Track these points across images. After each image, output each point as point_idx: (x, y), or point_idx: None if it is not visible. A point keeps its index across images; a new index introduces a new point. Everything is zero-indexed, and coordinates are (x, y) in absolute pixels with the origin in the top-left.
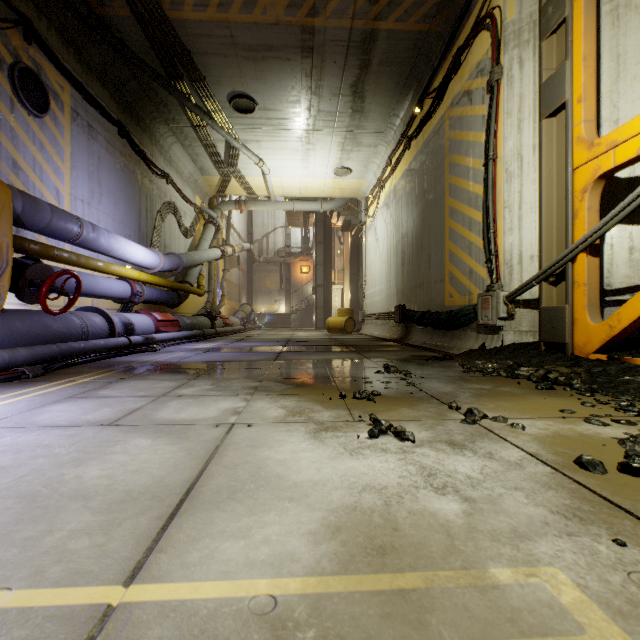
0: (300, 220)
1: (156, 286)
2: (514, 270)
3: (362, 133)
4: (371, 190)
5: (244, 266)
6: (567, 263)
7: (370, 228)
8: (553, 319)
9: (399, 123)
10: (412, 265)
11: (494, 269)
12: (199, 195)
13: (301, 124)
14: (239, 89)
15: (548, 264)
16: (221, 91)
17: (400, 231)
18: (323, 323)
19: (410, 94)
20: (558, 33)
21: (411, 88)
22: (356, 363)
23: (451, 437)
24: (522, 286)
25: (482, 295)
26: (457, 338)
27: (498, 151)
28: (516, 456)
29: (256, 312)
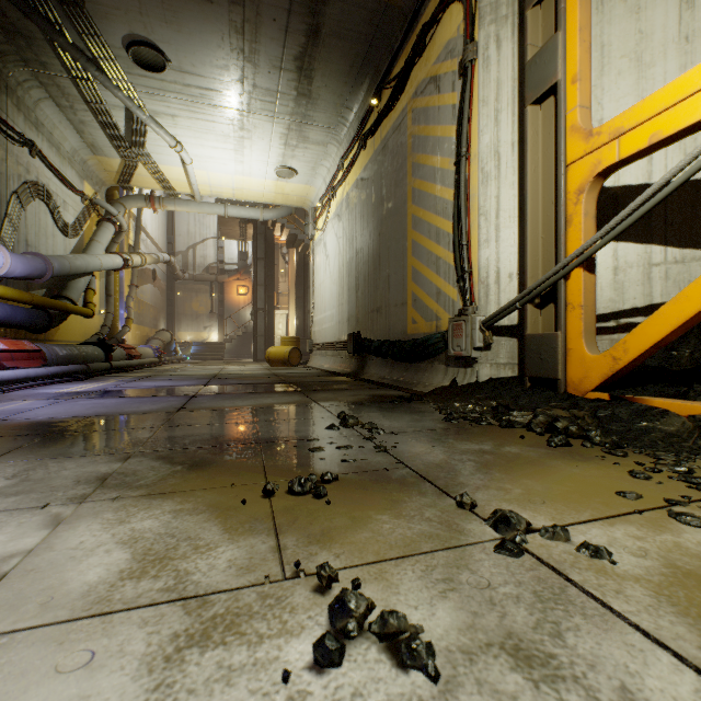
0: (236, 230)
1: (9, 301)
2: (491, 290)
3: (310, 125)
4: (320, 199)
5: (163, 283)
6: (559, 280)
7: (319, 243)
8: (542, 349)
9: (353, 118)
10: (368, 286)
11: (468, 289)
12: (90, 182)
13: (232, 101)
14: (140, 32)
15: (536, 282)
16: (112, 30)
17: (354, 246)
18: (264, 354)
19: (366, 83)
20: (545, 3)
21: (367, 75)
22: (300, 411)
23: (505, 620)
24: (503, 309)
25: (454, 320)
26: (422, 372)
27: (472, 147)
28: (692, 698)
29: (179, 341)
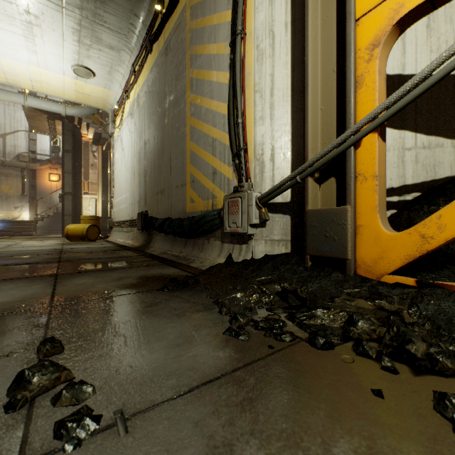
0: (45, 125)
1: None
2: (266, 167)
3: (101, 26)
4: (118, 102)
5: None
6: (349, 148)
7: (117, 139)
8: (327, 225)
9: (142, 27)
10: (154, 171)
11: (243, 166)
12: None
13: None
14: None
15: (321, 151)
16: None
17: (143, 138)
18: None
19: None
20: None
21: None
22: None
23: None
24: (281, 184)
25: (230, 197)
26: (200, 247)
27: (247, 26)
28: None
29: None
